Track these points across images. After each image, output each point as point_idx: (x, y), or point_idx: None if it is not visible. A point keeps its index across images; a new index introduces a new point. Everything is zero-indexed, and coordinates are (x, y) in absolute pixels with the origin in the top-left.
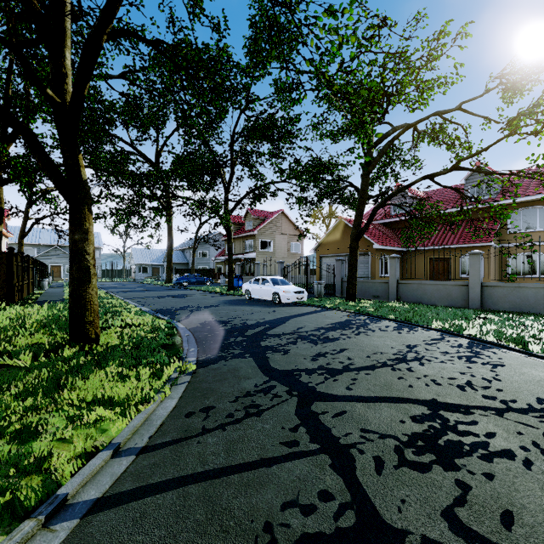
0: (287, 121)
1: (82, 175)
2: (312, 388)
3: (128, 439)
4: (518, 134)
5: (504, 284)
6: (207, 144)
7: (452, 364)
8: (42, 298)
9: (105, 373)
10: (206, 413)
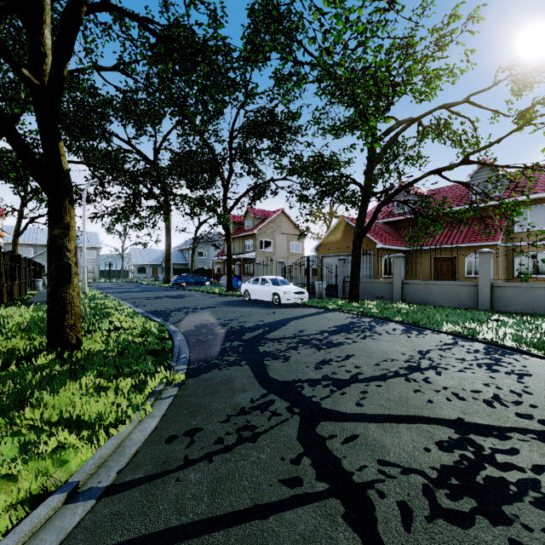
0: (288, 116)
1: (62, 164)
2: (316, 404)
3: (91, 475)
4: (534, 125)
5: (516, 284)
6: (205, 141)
7: (472, 373)
8: (34, 299)
9: (80, 385)
10: (191, 437)
